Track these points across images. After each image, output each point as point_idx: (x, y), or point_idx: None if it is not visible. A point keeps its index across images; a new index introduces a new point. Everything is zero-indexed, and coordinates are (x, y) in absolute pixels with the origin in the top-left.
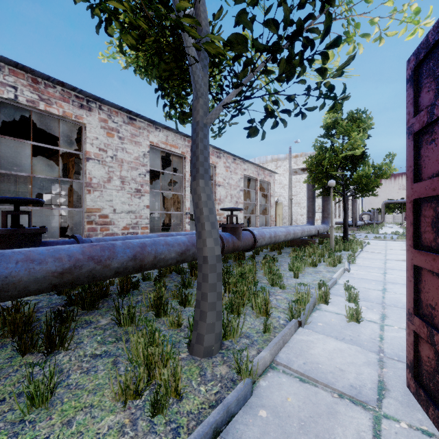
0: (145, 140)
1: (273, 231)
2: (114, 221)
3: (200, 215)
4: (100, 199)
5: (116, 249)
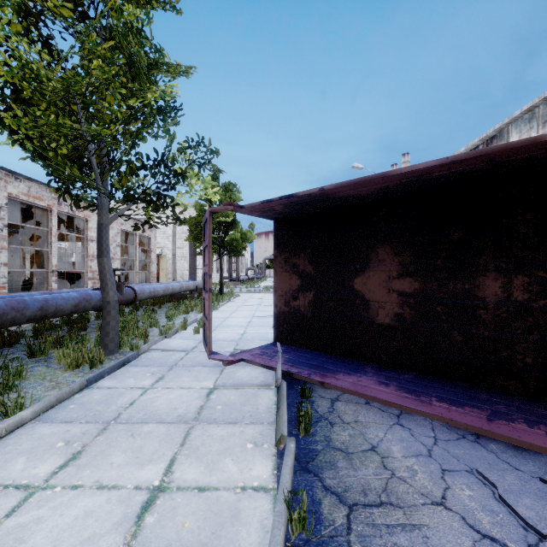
0: (2, 191)
1: (152, 287)
2: None
3: (105, 278)
4: None
5: (28, 302)
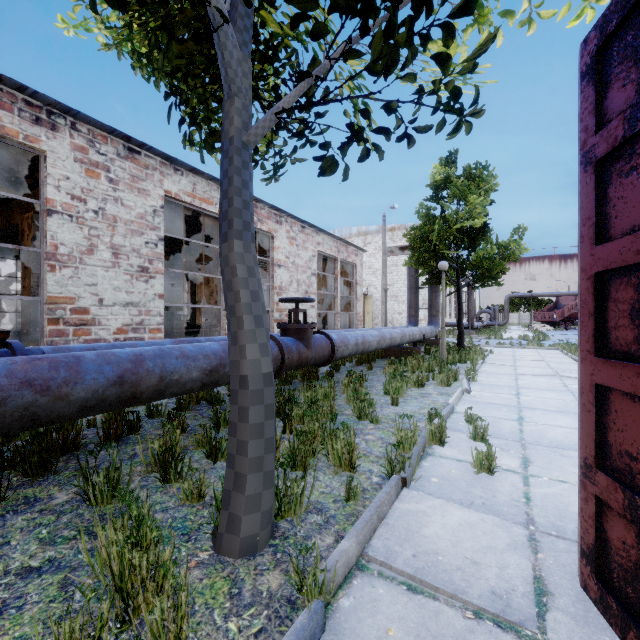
0: (156, 187)
1: (360, 335)
2: (101, 319)
3: (235, 302)
4: (73, 281)
5: (83, 365)
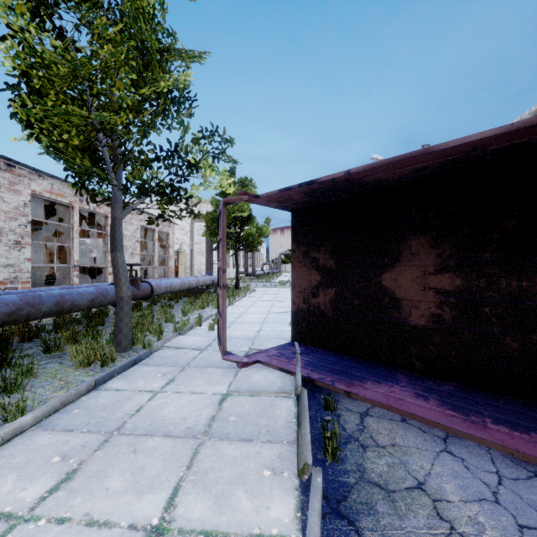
0: (26, 188)
1: (169, 282)
2: None
3: (118, 273)
4: None
5: (43, 297)
